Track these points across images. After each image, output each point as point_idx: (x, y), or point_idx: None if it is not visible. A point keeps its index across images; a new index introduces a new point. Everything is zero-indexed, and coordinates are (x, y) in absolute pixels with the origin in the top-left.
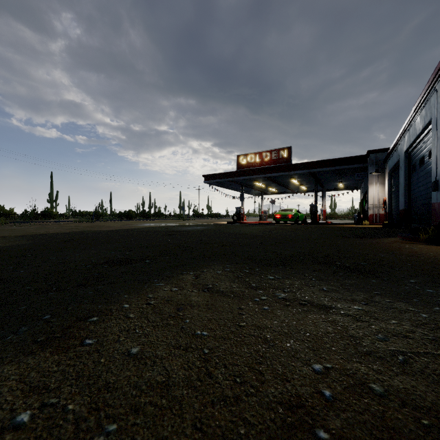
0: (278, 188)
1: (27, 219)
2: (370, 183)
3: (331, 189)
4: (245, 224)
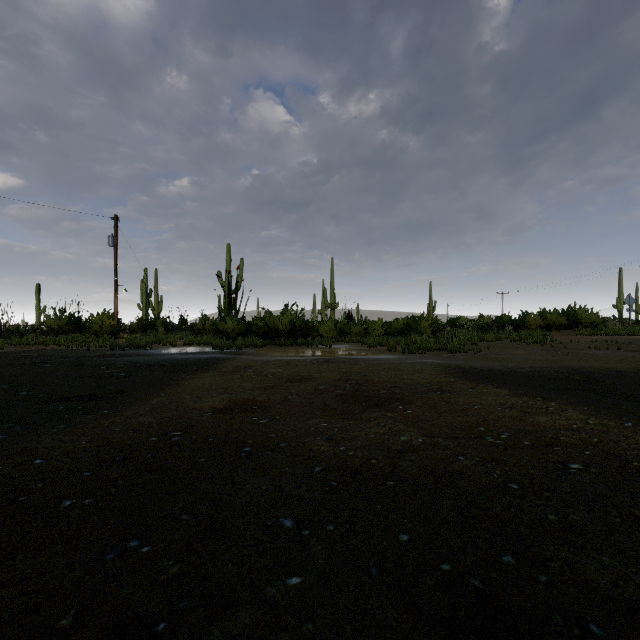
0: None
1: None
2: None
3: None
4: None
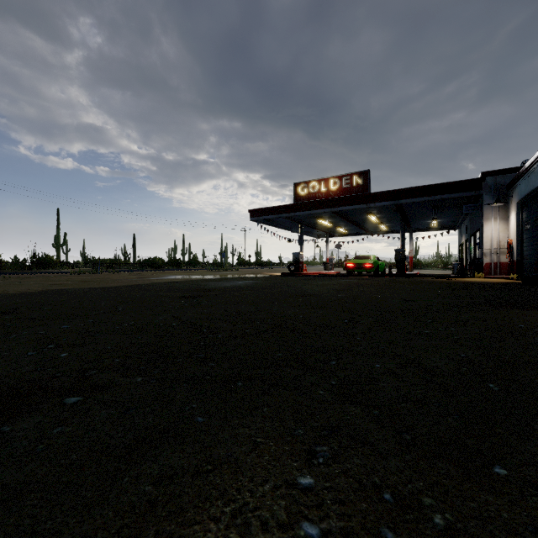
0: (348, 227)
1: (17, 269)
2: (486, 218)
3: (419, 229)
4: (307, 276)
